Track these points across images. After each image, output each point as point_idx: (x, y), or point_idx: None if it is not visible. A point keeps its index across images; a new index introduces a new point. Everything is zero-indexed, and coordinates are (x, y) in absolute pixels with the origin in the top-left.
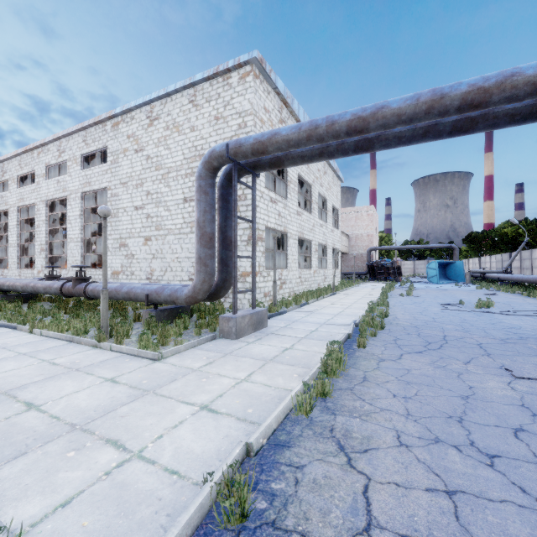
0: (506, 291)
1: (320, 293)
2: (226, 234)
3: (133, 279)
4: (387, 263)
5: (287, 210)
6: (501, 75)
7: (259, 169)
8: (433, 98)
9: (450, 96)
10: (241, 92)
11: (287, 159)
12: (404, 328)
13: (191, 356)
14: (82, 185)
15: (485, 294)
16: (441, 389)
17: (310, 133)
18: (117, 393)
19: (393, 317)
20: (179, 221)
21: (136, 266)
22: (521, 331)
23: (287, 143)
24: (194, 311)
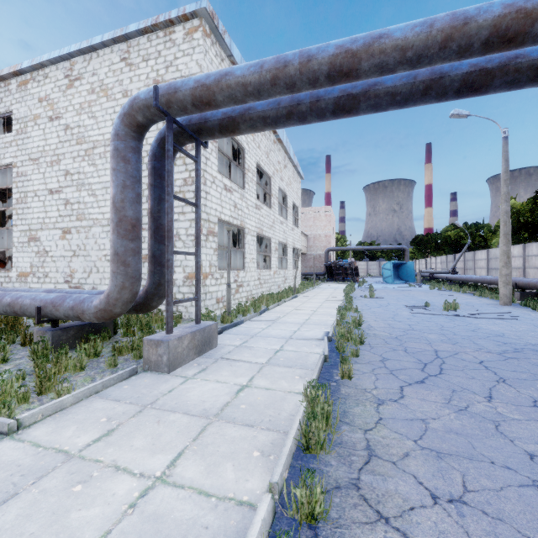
0: (458, 291)
1: (281, 296)
2: (159, 222)
3: (47, 283)
4: (345, 263)
5: (244, 201)
6: None
7: (206, 134)
8: (453, 24)
9: (477, 20)
10: (187, 51)
11: (243, 120)
12: (385, 341)
13: (81, 416)
14: None
15: (441, 295)
16: (496, 468)
17: (276, 74)
18: None
19: (367, 325)
20: (108, 209)
21: (50, 266)
22: (509, 340)
23: (243, 88)
24: (121, 325)
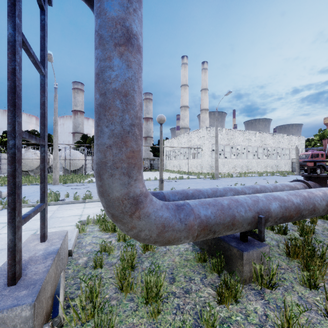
0: None
1: None
2: None
3: None
4: None
5: None
6: None
7: None
8: None
9: None
10: None
11: None
12: None
13: None
14: None
15: None
16: None
17: None
18: (64, 215)
19: None
20: None
21: None
22: None
23: None
24: None
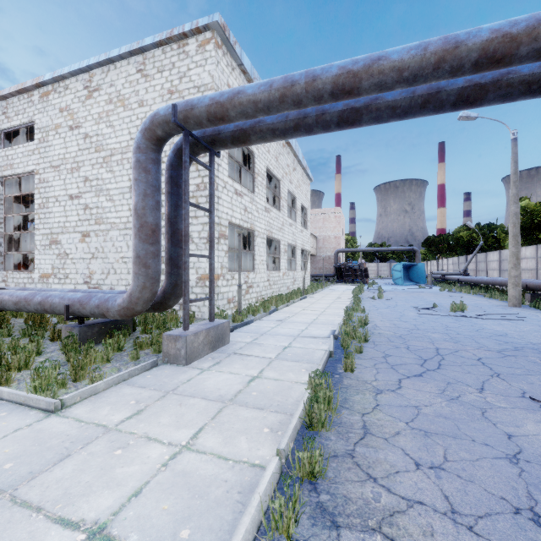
0: (468, 293)
1: (290, 297)
2: (176, 227)
3: (67, 284)
4: (354, 265)
5: (254, 205)
6: (533, 17)
7: (219, 144)
8: (445, 47)
9: (467, 44)
10: (200, 62)
11: (254, 132)
12: (389, 339)
13: (113, 399)
14: (2, 168)
15: (451, 296)
16: (475, 444)
17: (284, 92)
18: None
19: (373, 325)
20: (125, 213)
21: (71, 267)
22: (511, 340)
23: (254, 105)
24: (139, 323)
